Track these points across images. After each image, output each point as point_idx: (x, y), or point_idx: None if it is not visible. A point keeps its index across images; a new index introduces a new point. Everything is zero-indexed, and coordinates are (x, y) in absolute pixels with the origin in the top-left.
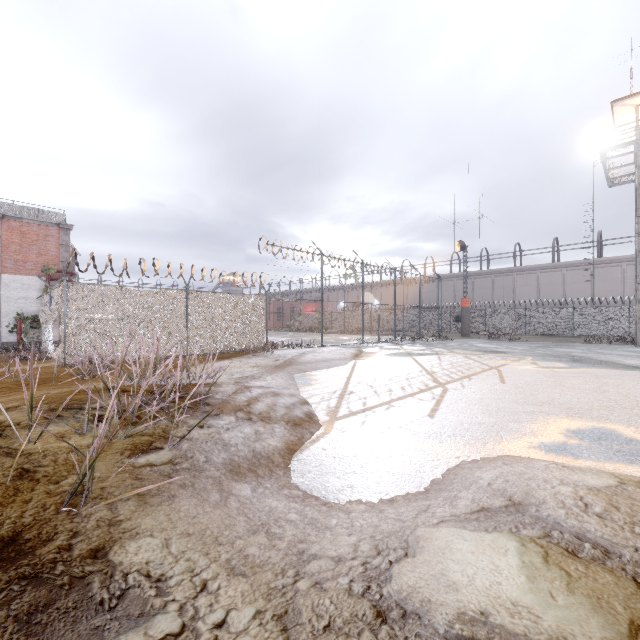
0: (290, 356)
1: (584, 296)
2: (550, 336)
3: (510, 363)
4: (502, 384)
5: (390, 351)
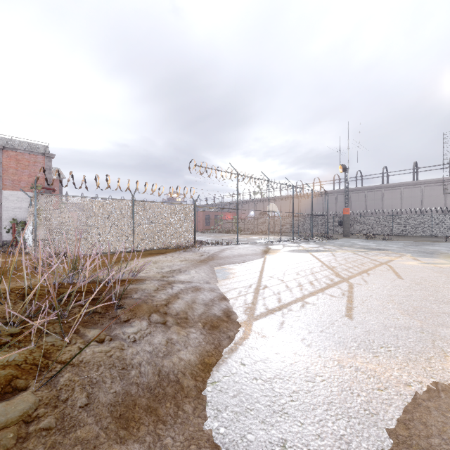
0: (212, 252)
1: (439, 206)
2: (413, 236)
3: (395, 259)
4: (400, 279)
5: (291, 248)
